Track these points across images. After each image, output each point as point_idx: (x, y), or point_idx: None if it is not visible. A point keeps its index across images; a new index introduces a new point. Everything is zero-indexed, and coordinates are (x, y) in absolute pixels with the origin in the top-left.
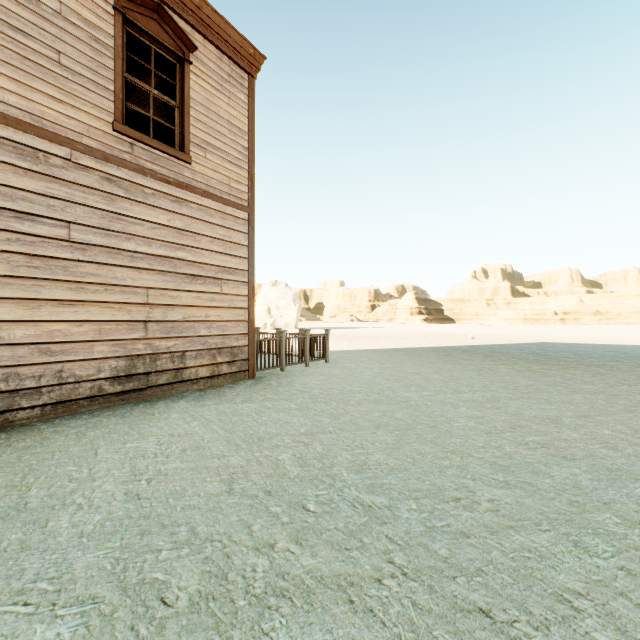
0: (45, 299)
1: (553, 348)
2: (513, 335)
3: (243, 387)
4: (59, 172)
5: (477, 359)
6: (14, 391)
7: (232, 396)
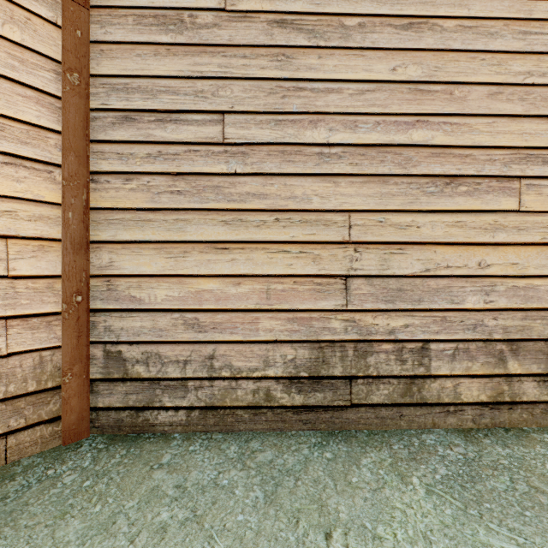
0: (191, 241)
1: None
2: None
3: None
4: (209, 35)
5: None
6: (155, 380)
7: None
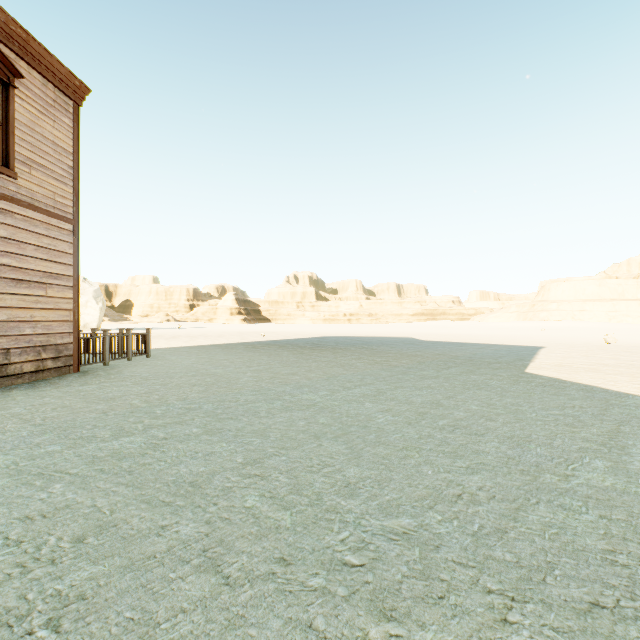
0: None
1: (327, 340)
2: (309, 332)
3: (73, 378)
4: None
5: (273, 349)
6: None
7: (67, 383)
